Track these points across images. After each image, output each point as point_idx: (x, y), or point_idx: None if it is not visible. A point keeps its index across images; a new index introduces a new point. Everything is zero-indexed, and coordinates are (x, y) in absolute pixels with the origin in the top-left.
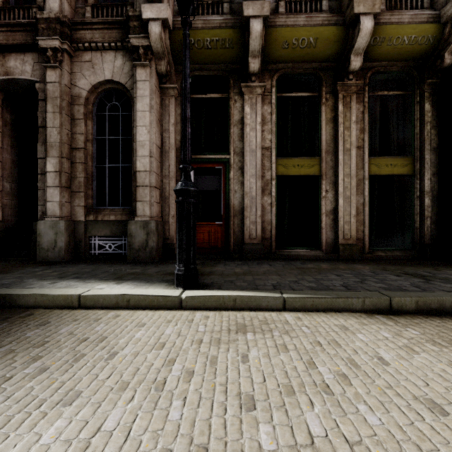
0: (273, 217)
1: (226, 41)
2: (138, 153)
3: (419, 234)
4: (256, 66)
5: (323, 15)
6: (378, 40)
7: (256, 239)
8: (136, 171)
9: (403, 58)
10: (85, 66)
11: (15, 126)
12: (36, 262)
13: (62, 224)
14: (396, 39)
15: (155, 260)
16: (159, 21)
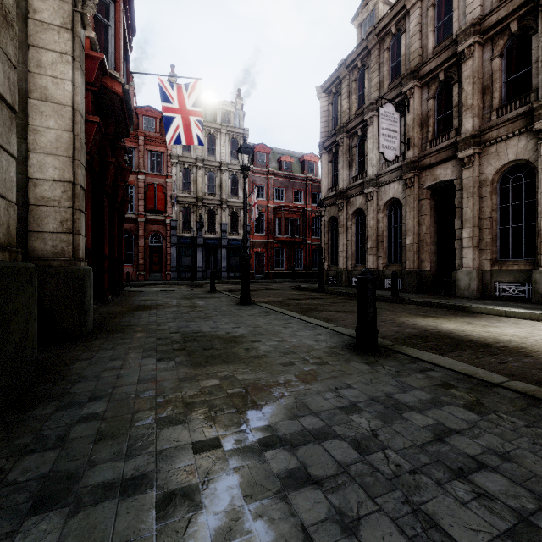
0: None
1: None
2: (541, 215)
3: None
4: None
5: None
6: None
7: None
8: (540, 229)
9: None
10: (490, 156)
11: (436, 208)
12: (456, 297)
13: (474, 273)
14: None
15: None
16: None
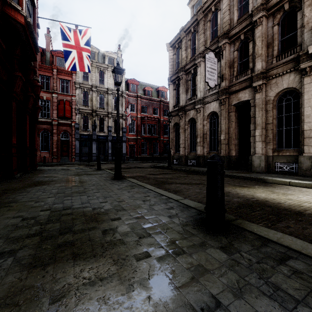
0: None
1: None
2: (304, 121)
3: None
4: None
5: None
6: None
7: None
8: (303, 130)
9: None
10: (272, 86)
11: (238, 118)
12: (252, 172)
13: (263, 157)
14: None
15: None
16: None
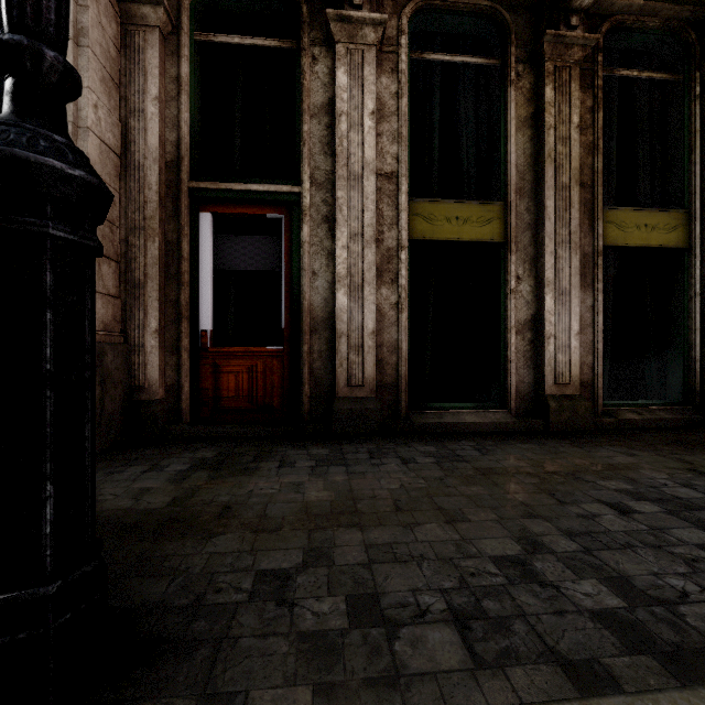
0: (403, 336)
1: None
2: None
3: (699, 372)
4: None
5: None
6: None
7: (362, 386)
8: None
9: None
10: None
11: None
12: None
13: None
14: None
15: None
16: None
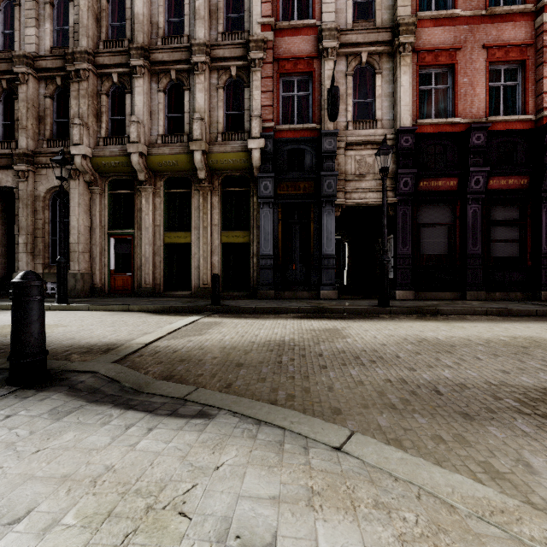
0: (161, 270)
1: (124, 163)
2: (71, 232)
3: (252, 281)
4: (142, 178)
5: (180, 147)
6: (214, 161)
7: (149, 284)
8: (70, 243)
9: (238, 169)
10: (43, 177)
11: (5, 211)
12: None
13: None
14: (225, 161)
15: (80, 296)
16: (81, 155)
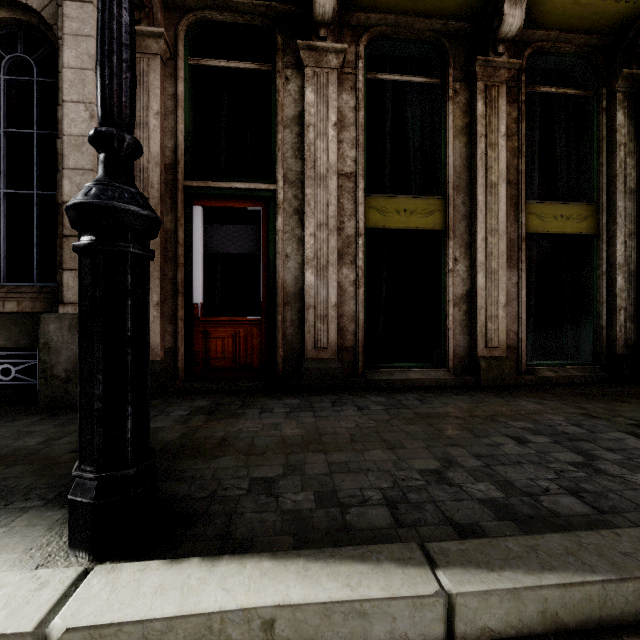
0: (360, 308)
1: None
2: (66, 162)
3: (606, 337)
4: (327, 4)
5: None
6: None
7: (327, 349)
8: (63, 202)
9: (585, 28)
10: None
11: None
12: None
13: None
14: None
15: None
16: None
